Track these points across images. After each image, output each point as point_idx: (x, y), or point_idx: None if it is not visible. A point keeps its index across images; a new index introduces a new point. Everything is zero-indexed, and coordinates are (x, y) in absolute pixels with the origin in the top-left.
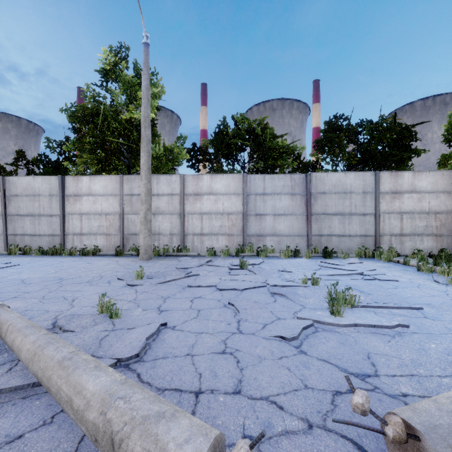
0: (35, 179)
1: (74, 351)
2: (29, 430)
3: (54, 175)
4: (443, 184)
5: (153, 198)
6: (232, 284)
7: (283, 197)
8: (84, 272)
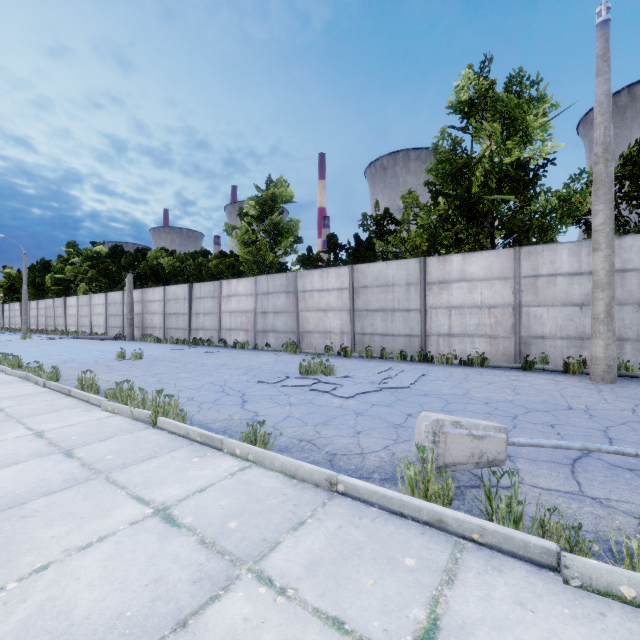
0: (388, 265)
1: None
2: None
3: (373, 259)
4: None
5: (579, 278)
6: None
7: None
8: (568, 398)
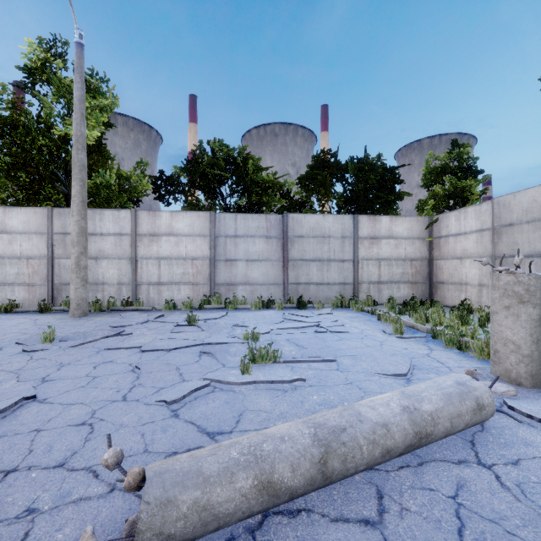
0: None
1: None
2: None
3: None
4: (418, 230)
5: (95, 238)
6: (161, 344)
7: (257, 240)
8: None
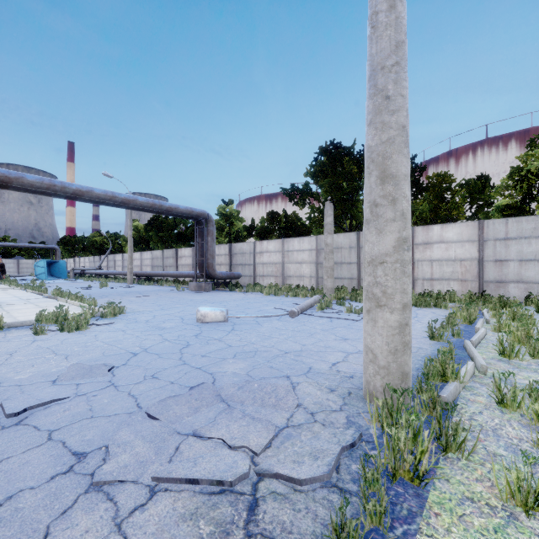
0: None
1: None
2: None
3: None
4: None
5: None
6: None
7: (12, 264)
8: None
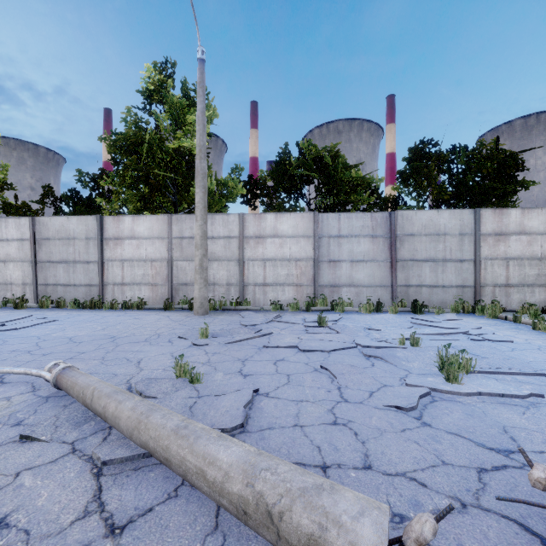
0: (70, 220)
1: (185, 419)
2: (157, 503)
3: (86, 214)
4: None
5: (207, 241)
6: (315, 345)
7: (362, 240)
8: (136, 329)
